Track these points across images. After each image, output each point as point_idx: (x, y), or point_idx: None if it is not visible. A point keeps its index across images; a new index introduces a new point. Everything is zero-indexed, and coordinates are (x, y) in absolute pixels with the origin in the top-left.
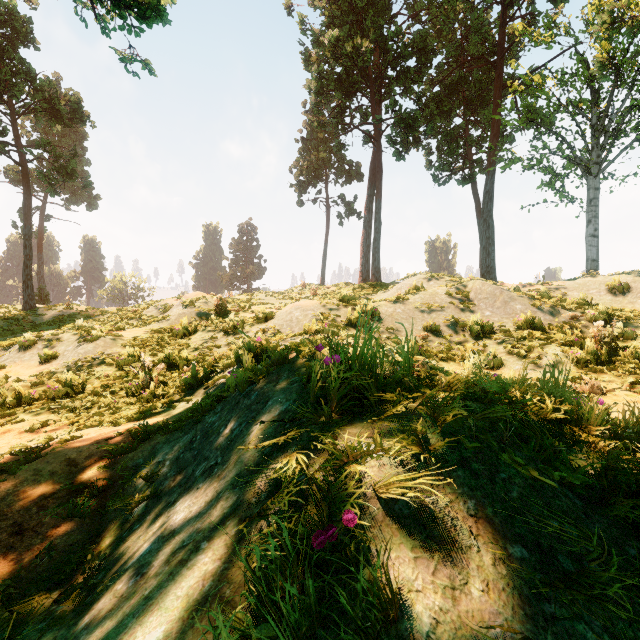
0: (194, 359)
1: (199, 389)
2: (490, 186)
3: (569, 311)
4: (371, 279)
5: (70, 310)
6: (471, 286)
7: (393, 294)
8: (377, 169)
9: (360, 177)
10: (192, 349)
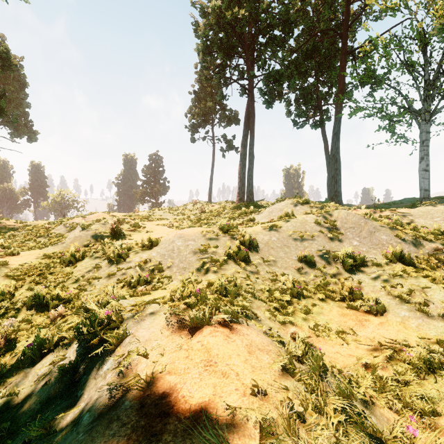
0: (67, 297)
1: (37, 368)
2: (337, 129)
3: (430, 242)
4: (246, 200)
5: None
6: (337, 215)
7: (265, 217)
8: (251, 114)
9: (237, 121)
10: (73, 280)
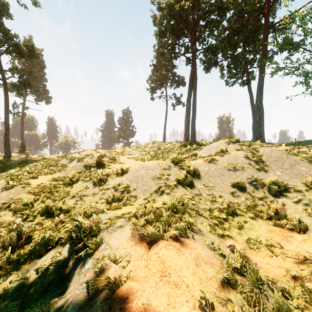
0: (66, 208)
1: (43, 260)
2: (261, 86)
3: None
4: (190, 140)
5: (27, 158)
6: (262, 151)
7: (205, 152)
8: (194, 78)
9: (184, 84)
10: (70, 196)
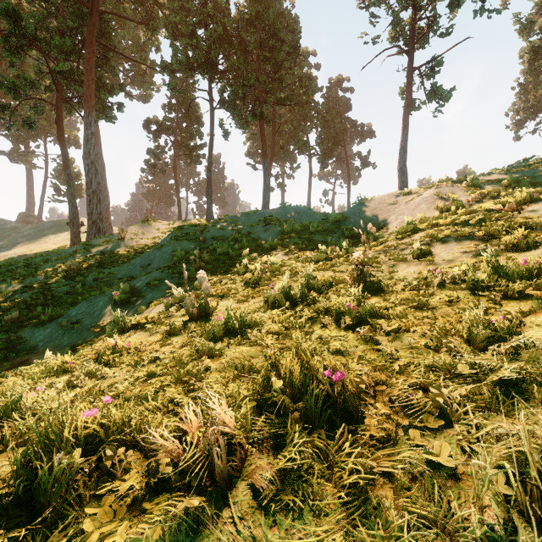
0: None
1: None
2: None
3: None
4: None
5: None
6: None
7: None
8: None
9: None
10: None
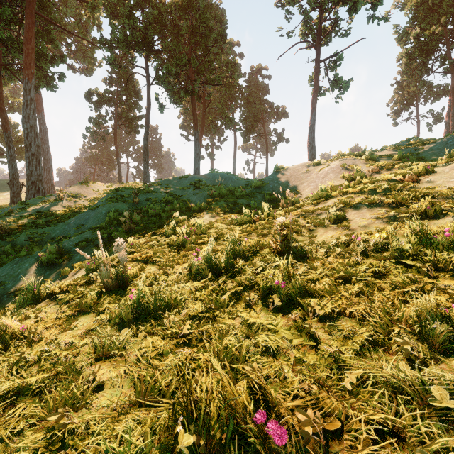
0: None
1: None
2: None
3: None
4: None
5: None
6: None
7: None
8: (452, 90)
9: (448, 93)
10: None
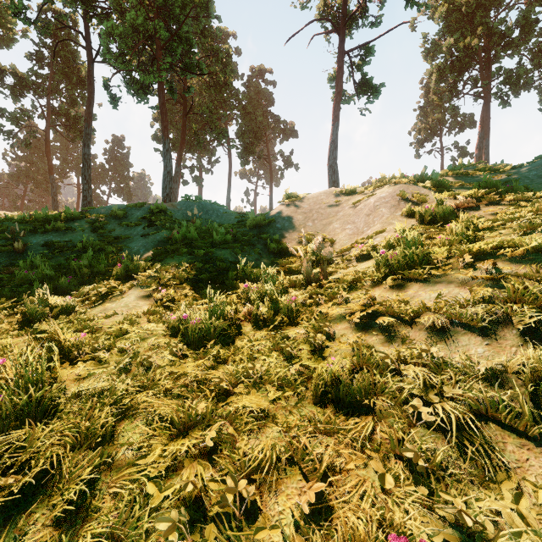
0: None
1: None
2: None
3: None
4: None
5: None
6: None
7: None
8: (485, 118)
9: (473, 124)
10: None
